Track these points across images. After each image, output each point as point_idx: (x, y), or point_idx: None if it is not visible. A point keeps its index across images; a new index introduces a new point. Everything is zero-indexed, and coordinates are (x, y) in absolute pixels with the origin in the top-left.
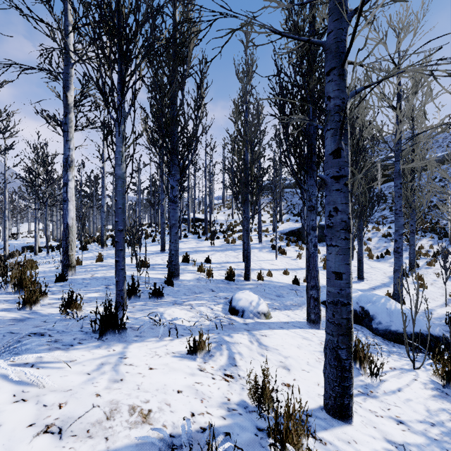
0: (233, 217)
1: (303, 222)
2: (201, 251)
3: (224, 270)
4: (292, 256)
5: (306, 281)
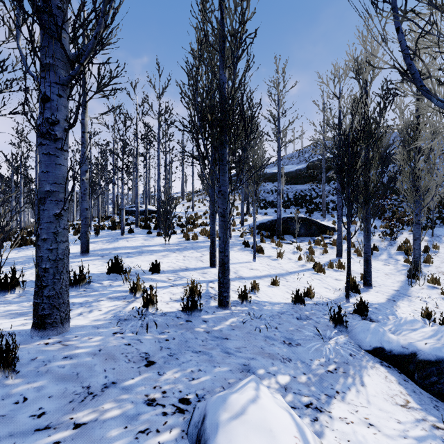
0: (194, 209)
1: (278, 213)
2: (148, 252)
3: (181, 287)
4: (271, 255)
5: (307, 295)
